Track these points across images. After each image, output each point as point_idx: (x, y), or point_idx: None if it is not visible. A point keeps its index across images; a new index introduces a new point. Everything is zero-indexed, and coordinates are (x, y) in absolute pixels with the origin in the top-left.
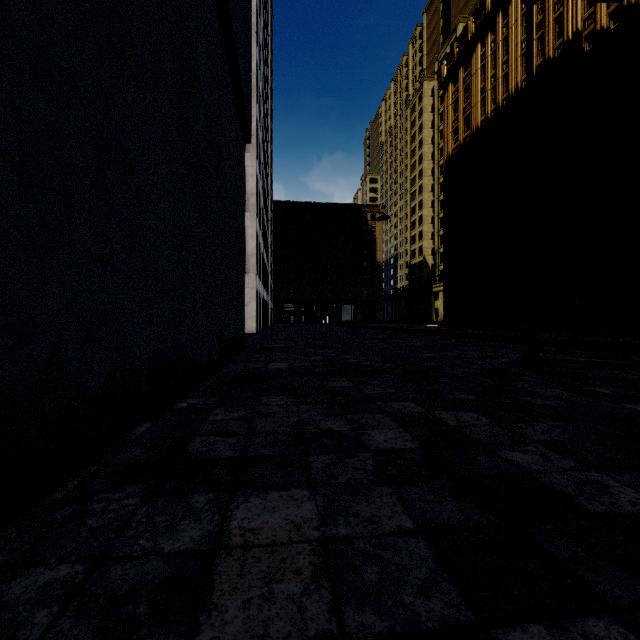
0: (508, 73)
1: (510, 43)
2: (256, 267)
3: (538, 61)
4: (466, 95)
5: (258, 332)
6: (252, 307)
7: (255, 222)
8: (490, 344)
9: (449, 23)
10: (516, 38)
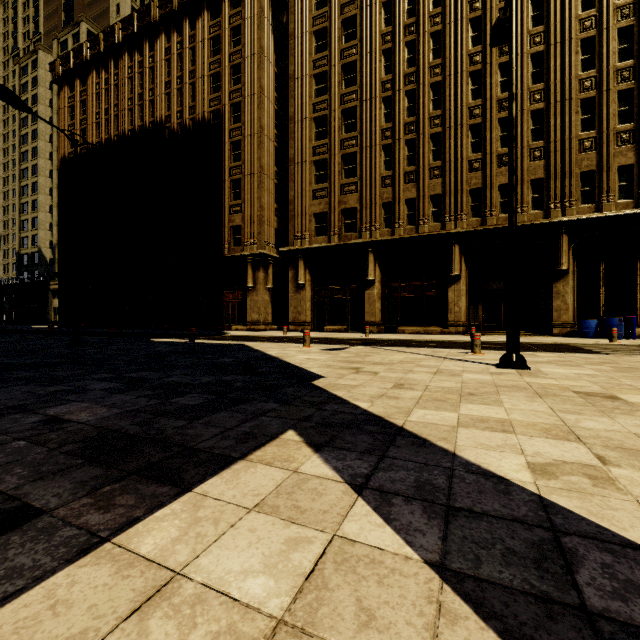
0: (119, 116)
1: (120, 93)
2: None
3: (140, 123)
4: (83, 109)
5: None
6: None
7: None
8: None
9: (73, 8)
10: (124, 93)
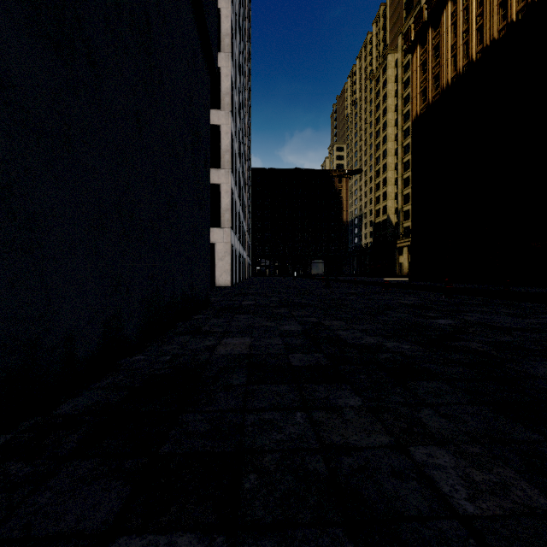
0: (483, 25)
1: None
2: (231, 222)
3: (519, 6)
4: (435, 55)
5: (233, 285)
6: (227, 261)
7: (230, 178)
8: (497, 302)
9: None
10: None
